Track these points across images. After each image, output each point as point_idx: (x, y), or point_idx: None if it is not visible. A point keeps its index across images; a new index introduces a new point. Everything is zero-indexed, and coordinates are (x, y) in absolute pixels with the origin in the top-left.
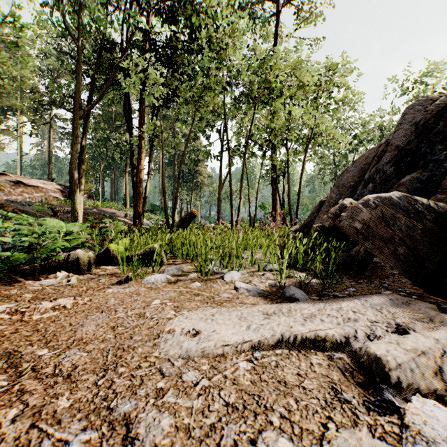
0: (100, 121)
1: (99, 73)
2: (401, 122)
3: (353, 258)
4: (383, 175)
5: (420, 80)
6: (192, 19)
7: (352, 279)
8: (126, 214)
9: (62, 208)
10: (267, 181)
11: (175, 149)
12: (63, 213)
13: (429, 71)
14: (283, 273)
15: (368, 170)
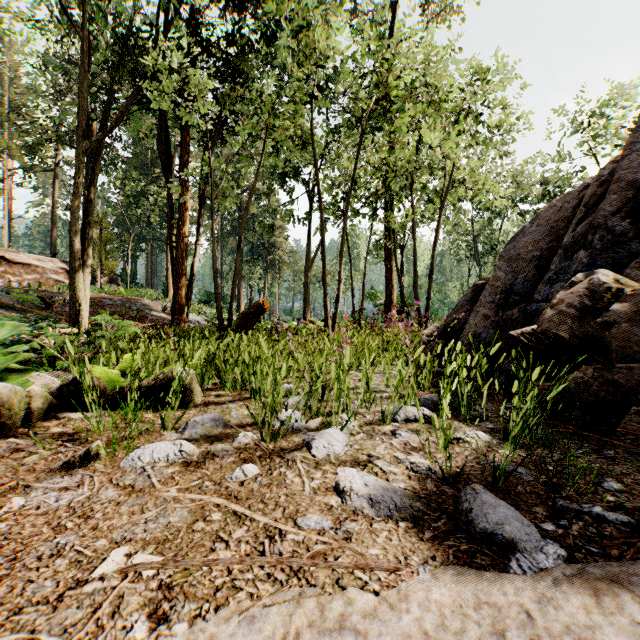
0: (131, 169)
1: (117, 85)
2: (635, 140)
3: (570, 394)
4: (607, 235)
5: (600, 112)
6: (263, 1)
7: (583, 444)
8: (165, 307)
9: (62, 297)
10: (378, 257)
11: (242, 210)
12: (64, 305)
13: (613, 99)
14: (433, 428)
15: (569, 229)
